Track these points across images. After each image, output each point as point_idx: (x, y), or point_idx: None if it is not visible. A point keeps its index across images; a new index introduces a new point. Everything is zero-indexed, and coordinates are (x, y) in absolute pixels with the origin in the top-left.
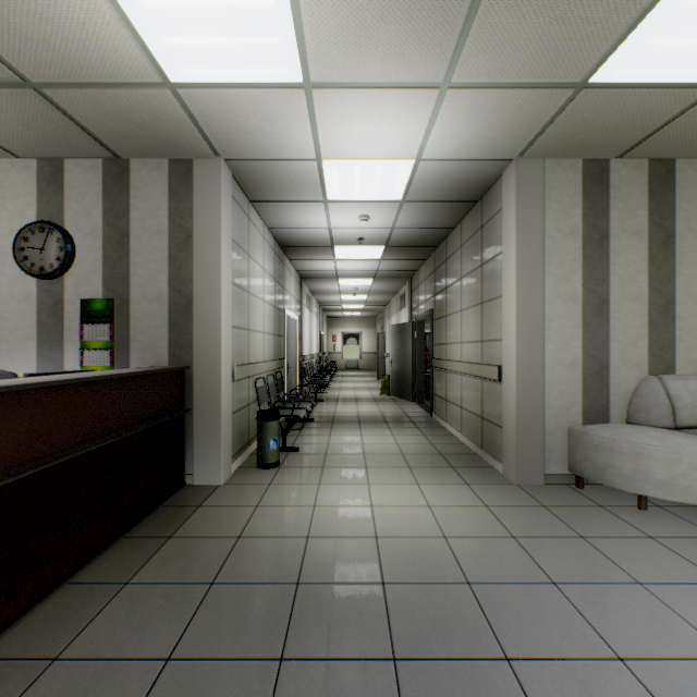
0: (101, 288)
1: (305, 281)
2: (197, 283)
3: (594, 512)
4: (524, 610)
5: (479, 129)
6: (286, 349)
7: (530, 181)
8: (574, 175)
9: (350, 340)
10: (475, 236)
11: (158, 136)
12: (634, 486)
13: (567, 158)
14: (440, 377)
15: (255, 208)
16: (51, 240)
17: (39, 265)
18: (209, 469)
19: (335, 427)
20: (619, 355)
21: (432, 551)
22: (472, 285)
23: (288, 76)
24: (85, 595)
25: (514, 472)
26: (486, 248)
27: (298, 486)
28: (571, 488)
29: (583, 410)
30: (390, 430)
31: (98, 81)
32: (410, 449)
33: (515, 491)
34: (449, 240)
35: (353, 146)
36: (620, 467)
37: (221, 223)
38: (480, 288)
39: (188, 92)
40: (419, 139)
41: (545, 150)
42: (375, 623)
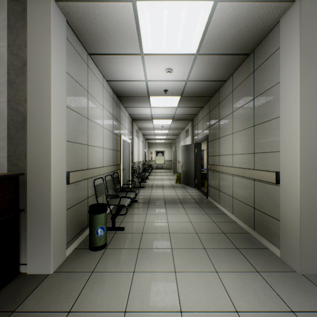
0: None
1: (135, 122)
2: (30, 103)
3: None
4: None
5: None
6: (122, 158)
7: (312, 16)
8: None
9: (159, 154)
10: (246, 80)
11: None
12: None
13: None
14: (214, 175)
15: (94, 62)
16: None
17: None
18: (40, 260)
19: (150, 207)
20: None
21: None
22: (243, 115)
23: None
24: None
25: (298, 262)
26: (258, 85)
27: (116, 275)
28: None
29: None
30: (184, 210)
31: None
32: (200, 227)
33: (305, 284)
34: (221, 90)
35: None
36: None
37: (51, 52)
38: (252, 115)
39: None
40: None
41: None
42: None
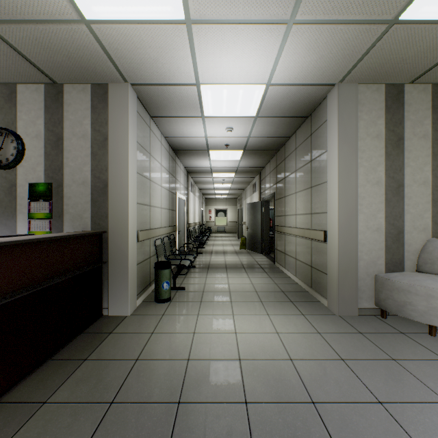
0: (43, 175)
1: (190, 174)
2: (111, 172)
3: (398, 338)
4: (361, 430)
5: (314, 59)
6: (177, 219)
7: (348, 99)
8: (379, 95)
9: (220, 213)
10: (306, 141)
11: (81, 65)
12: (427, 319)
13: (374, 83)
14: (280, 238)
15: (154, 122)
16: (7, 141)
17: None
18: (120, 304)
19: (210, 271)
20: (411, 223)
21: (282, 372)
22: (303, 175)
23: (173, 13)
24: (9, 414)
25: (336, 306)
26: (314, 149)
27: (183, 316)
28: (377, 318)
29: (385, 262)
30: (247, 274)
31: (31, 17)
32: (261, 287)
33: (338, 321)
34: (286, 145)
35: (222, 73)
36: (416, 305)
37: (128, 129)
38: (310, 176)
39: (99, 27)
40: (270, 68)
41: (359, 77)
42: None
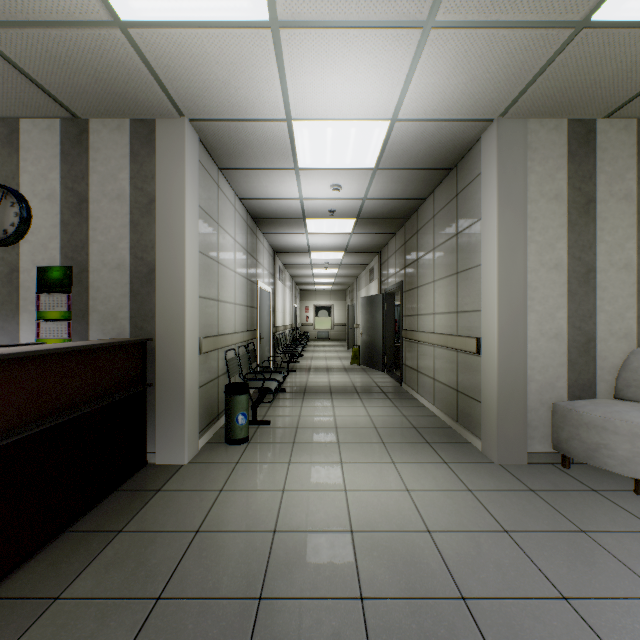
0: (59, 255)
1: (278, 255)
2: (160, 250)
3: (588, 498)
4: None
5: (462, 81)
6: (259, 320)
7: (513, 142)
8: (559, 137)
9: (321, 312)
10: (449, 205)
11: (115, 91)
12: (632, 469)
13: (552, 118)
14: (411, 348)
15: (225, 177)
16: (5, 204)
17: None
18: (173, 448)
19: (307, 398)
20: (606, 327)
21: (416, 551)
22: (445, 255)
23: (251, 11)
24: (2, 616)
25: (495, 450)
26: (461, 217)
27: (267, 465)
28: (556, 468)
29: (568, 384)
30: (361, 401)
31: (38, 17)
32: (382, 422)
33: (498, 472)
34: (420, 211)
35: (325, 103)
36: (615, 448)
37: (185, 187)
38: (455, 257)
39: (141, 32)
40: (396, 95)
41: (529, 108)
42: None
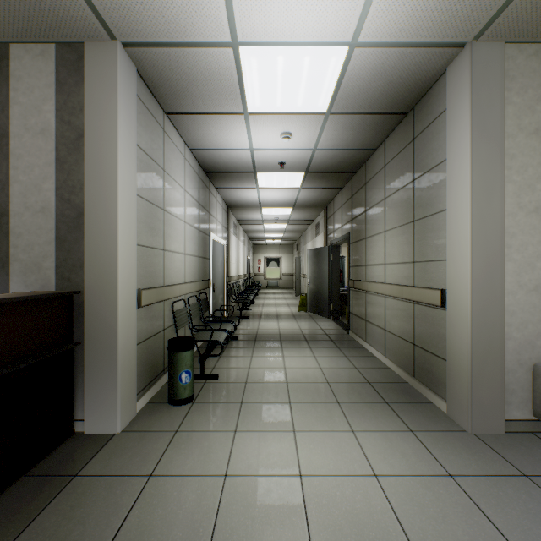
0: None
1: (232, 210)
2: (89, 191)
3: None
4: None
5: None
6: (212, 270)
7: (488, 69)
8: (539, 63)
9: (271, 263)
10: (404, 152)
11: None
12: None
13: (533, 41)
14: (358, 297)
15: (172, 123)
16: None
17: None
18: (103, 414)
19: (258, 347)
20: None
21: None
22: (399, 204)
23: None
24: None
25: (468, 417)
26: (420, 161)
27: (210, 435)
28: (540, 439)
29: None
30: (311, 351)
31: None
32: (334, 375)
33: (475, 445)
34: (369, 163)
35: (276, 18)
36: None
37: (118, 120)
38: (411, 205)
39: None
40: (360, 5)
41: (510, 27)
42: None
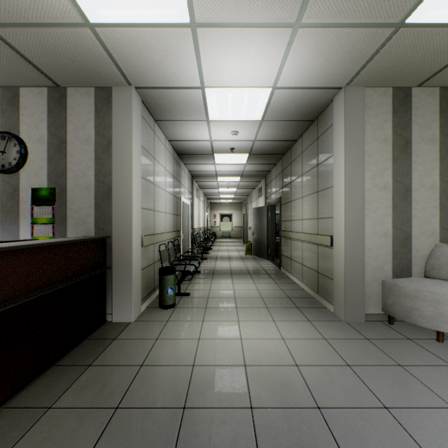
0: (46, 180)
1: (195, 179)
2: (115, 176)
3: (405, 344)
4: (366, 434)
5: (320, 62)
6: (182, 224)
7: (355, 103)
8: (386, 99)
9: (225, 218)
10: (312, 145)
11: (85, 68)
12: (434, 324)
13: (381, 86)
14: (286, 243)
15: (159, 126)
16: (10, 145)
17: (1, 163)
18: (124, 310)
19: (215, 277)
20: (418, 228)
21: (288, 378)
22: (310, 179)
23: (178, 17)
24: (14, 419)
25: (343, 312)
26: (321, 153)
27: (188, 322)
28: (384, 324)
29: (392, 267)
30: (252, 280)
31: (35, 21)
32: (266, 293)
33: (345, 327)
34: (293, 149)
35: (227, 76)
36: (423, 310)
37: (132, 133)
38: (316, 181)
39: (104, 30)
40: (276, 71)
41: (366, 80)
42: (246, 447)
